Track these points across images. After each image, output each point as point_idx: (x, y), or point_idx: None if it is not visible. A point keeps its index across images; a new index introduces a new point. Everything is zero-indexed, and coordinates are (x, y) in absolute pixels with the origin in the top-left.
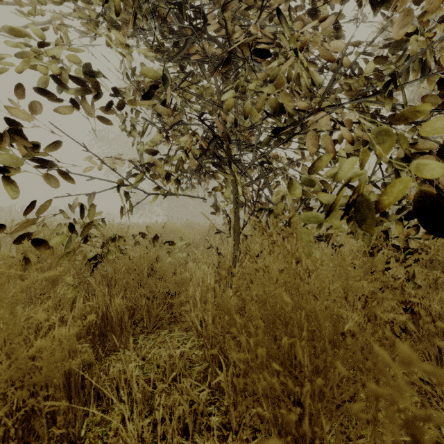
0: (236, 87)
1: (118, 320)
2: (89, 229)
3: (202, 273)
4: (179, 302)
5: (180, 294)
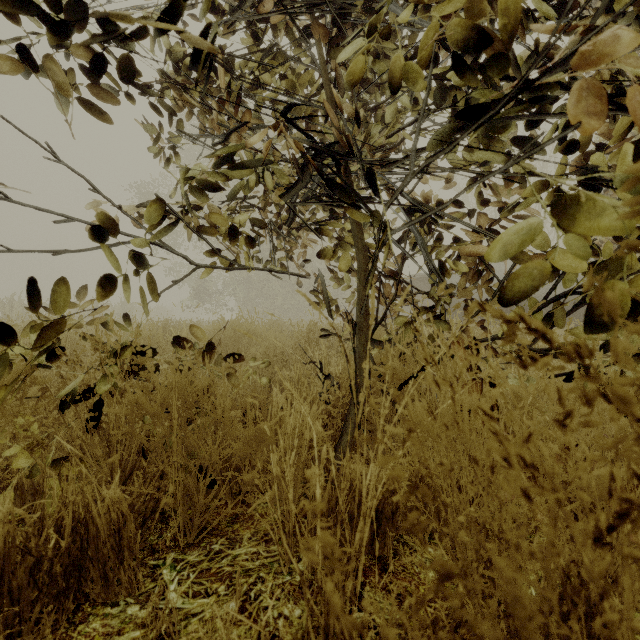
0: (371, 27)
1: (112, 534)
2: (52, 331)
3: (298, 419)
4: (251, 483)
5: (255, 461)
